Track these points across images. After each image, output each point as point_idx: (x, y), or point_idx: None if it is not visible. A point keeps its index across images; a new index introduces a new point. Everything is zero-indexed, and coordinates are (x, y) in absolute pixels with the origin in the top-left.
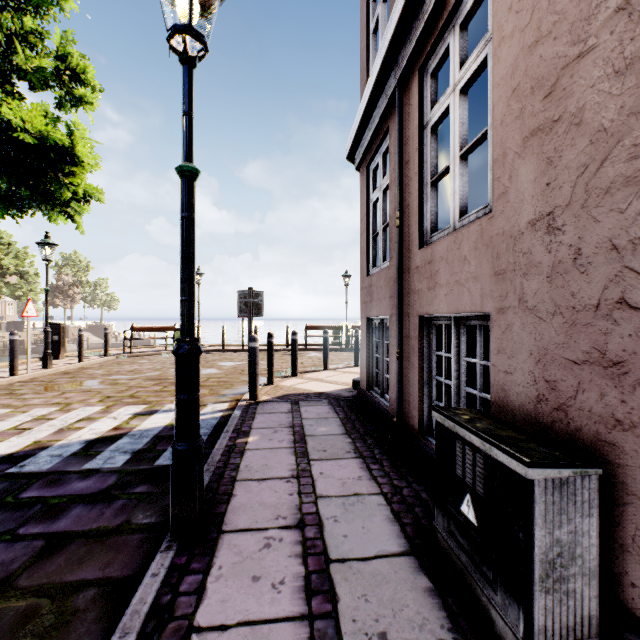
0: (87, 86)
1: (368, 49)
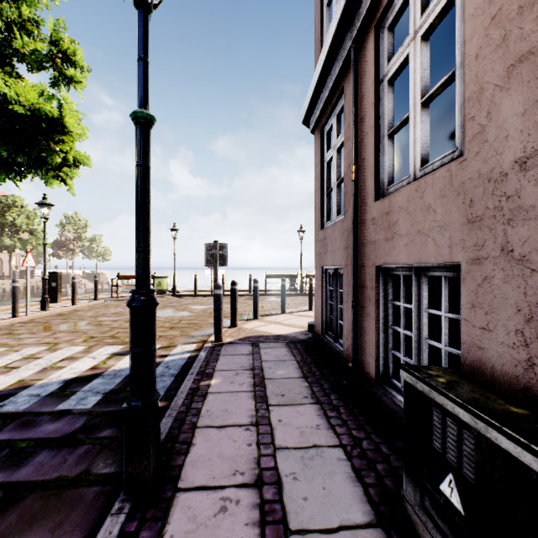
0: (76, 67)
1: (322, 21)
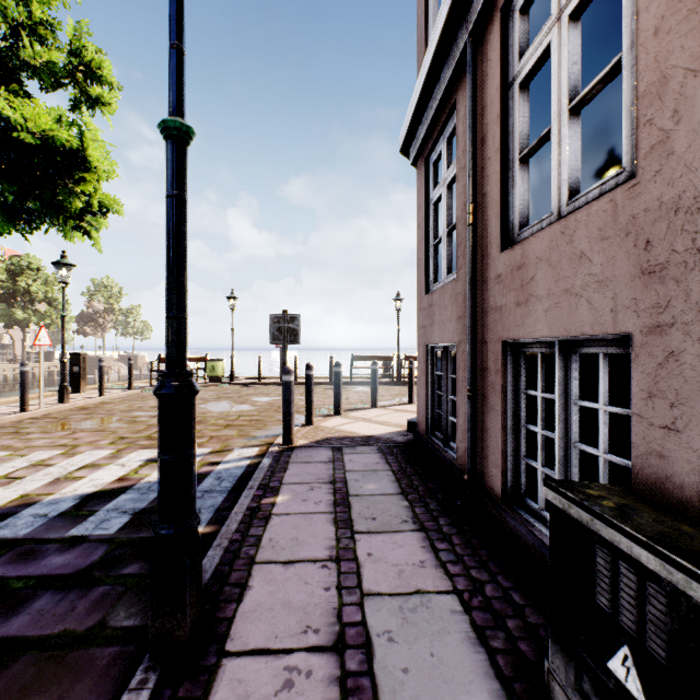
0: (104, 84)
1: (427, 13)
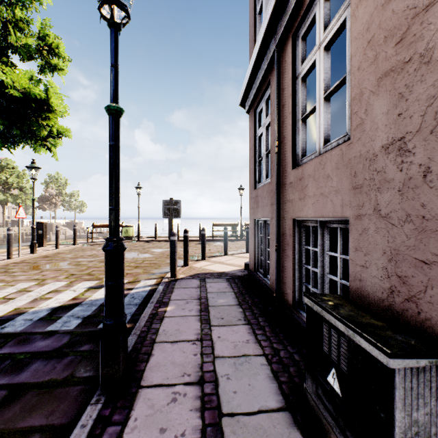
0: (59, 57)
1: (255, 26)
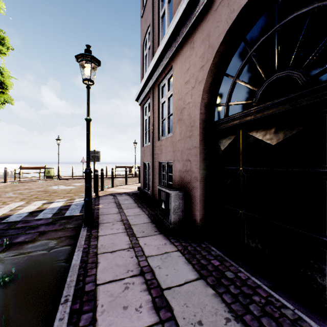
0: (4, 46)
1: (143, 61)
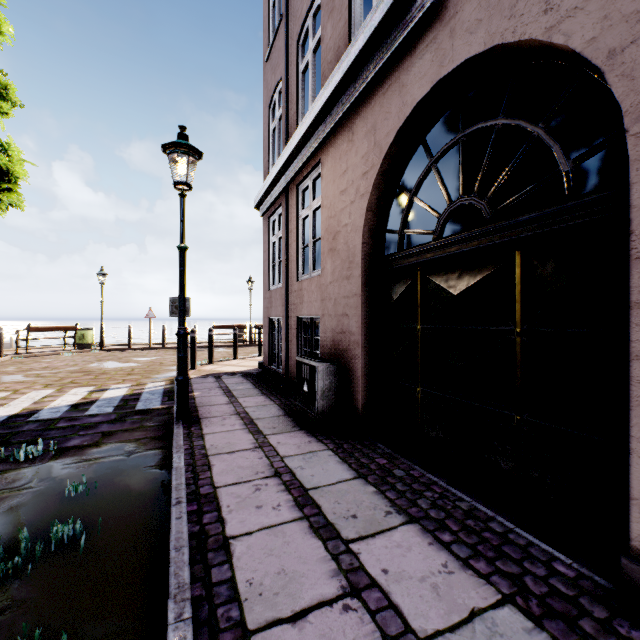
0: (7, 101)
1: (269, 140)
